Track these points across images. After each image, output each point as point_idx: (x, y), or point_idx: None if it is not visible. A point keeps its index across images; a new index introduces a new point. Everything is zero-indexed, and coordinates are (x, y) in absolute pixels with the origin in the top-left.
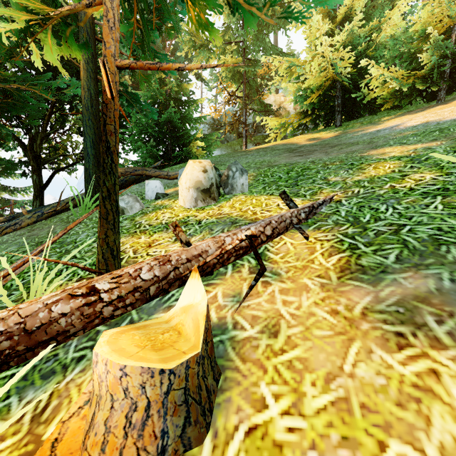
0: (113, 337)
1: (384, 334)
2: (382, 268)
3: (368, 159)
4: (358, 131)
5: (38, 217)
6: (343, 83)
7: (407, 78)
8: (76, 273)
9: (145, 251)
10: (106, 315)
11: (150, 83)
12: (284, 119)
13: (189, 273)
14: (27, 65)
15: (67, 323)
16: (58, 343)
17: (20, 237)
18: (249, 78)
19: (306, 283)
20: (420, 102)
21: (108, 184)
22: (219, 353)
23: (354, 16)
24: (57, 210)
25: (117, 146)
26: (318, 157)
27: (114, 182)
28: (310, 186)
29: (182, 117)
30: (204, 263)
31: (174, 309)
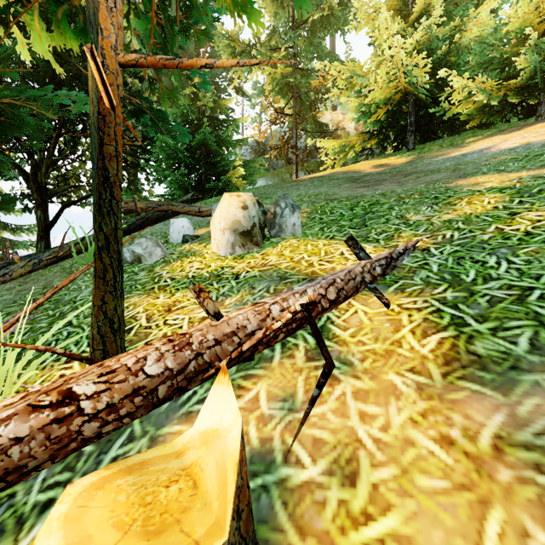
0: (80, 501)
1: (542, 496)
2: (512, 362)
3: (457, 192)
4: (438, 155)
5: (35, 266)
6: (417, 96)
7: (499, 89)
8: (67, 349)
9: (162, 318)
10: (89, 435)
11: (175, 94)
12: (344, 141)
13: (214, 372)
14: (27, 76)
15: (22, 454)
16: (10, 484)
17: (8, 292)
18: (300, 92)
19: (394, 381)
20: (513, 120)
21: (106, 229)
22: (260, 513)
23: (431, 13)
24: (58, 256)
25: (120, 175)
26: (390, 188)
27: (115, 226)
28: (383, 227)
29: (218, 140)
30: (238, 353)
31: (191, 433)
